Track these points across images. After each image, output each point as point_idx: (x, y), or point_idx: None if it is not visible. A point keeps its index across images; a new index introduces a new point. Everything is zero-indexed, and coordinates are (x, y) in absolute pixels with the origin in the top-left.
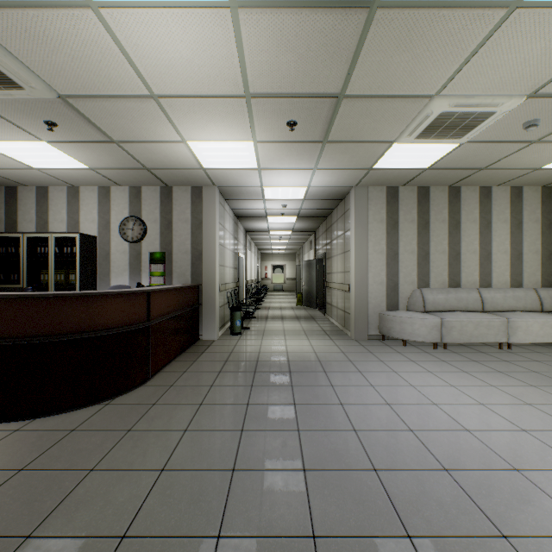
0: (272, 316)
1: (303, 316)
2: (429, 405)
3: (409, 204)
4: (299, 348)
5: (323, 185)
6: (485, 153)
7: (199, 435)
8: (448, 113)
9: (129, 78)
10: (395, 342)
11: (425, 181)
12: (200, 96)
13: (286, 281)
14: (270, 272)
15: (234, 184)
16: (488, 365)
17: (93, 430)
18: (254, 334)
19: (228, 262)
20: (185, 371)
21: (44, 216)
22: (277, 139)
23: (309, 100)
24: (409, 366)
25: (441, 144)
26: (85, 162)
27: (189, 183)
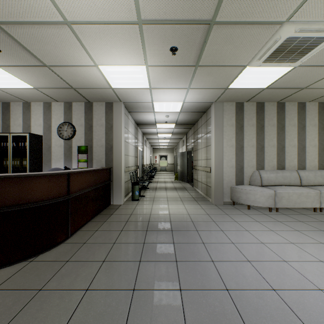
0: (159, 188)
1: (179, 188)
2: (281, 262)
3: (250, 114)
4: (178, 211)
5: (193, 101)
6: (308, 76)
7: (97, 295)
8: (292, 38)
9: (44, 3)
10: (242, 206)
11: (262, 98)
12: (103, 22)
13: (168, 165)
14: (158, 159)
15: (133, 100)
16: (312, 224)
17: (10, 290)
18: (148, 200)
19: (130, 153)
20: (96, 230)
21: (7, 122)
22: (162, 63)
23: (187, 26)
24: (256, 226)
25: (279, 68)
26: (30, 83)
27: (103, 99)
